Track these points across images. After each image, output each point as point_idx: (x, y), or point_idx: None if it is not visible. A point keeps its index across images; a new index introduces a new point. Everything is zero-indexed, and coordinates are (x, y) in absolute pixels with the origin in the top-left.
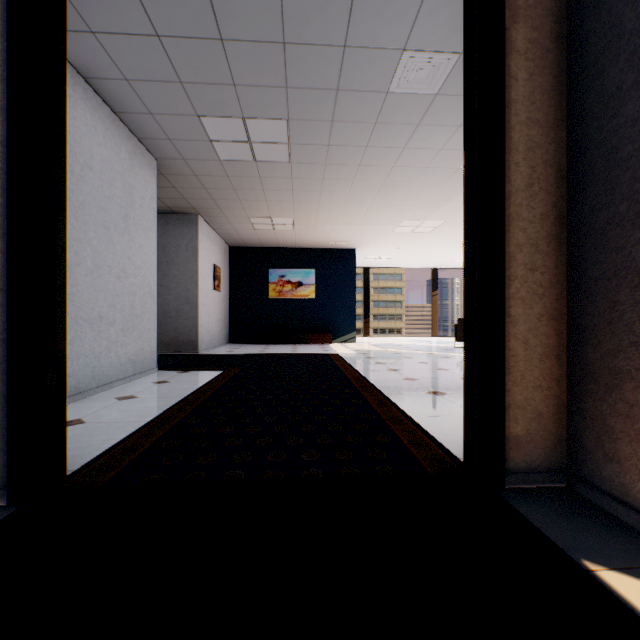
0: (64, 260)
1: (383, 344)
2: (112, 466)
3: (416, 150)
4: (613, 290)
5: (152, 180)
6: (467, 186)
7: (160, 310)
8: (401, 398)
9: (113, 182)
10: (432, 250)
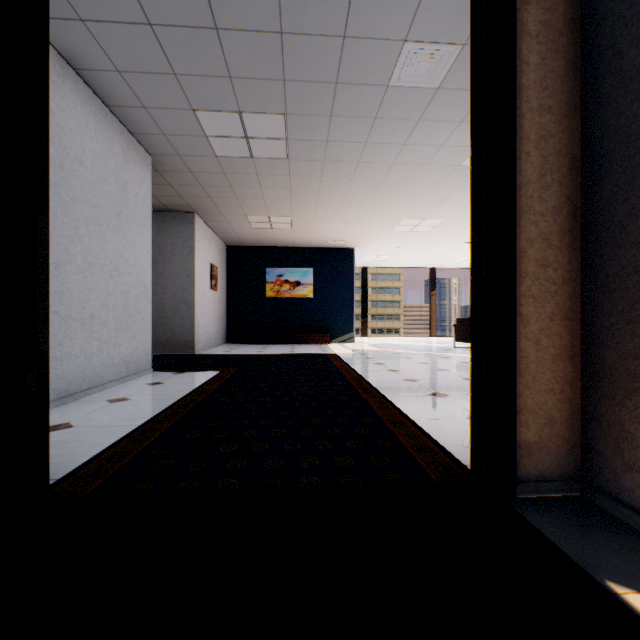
0: (46, 255)
1: (382, 344)
2: (98, 475)
3: (416, 147)
4: (633, 287)
5: (146, 176)
6: (475, 177)
7: (156, 310)
8: (402, 400)
9: (105, 178)
10: (431, 249)
